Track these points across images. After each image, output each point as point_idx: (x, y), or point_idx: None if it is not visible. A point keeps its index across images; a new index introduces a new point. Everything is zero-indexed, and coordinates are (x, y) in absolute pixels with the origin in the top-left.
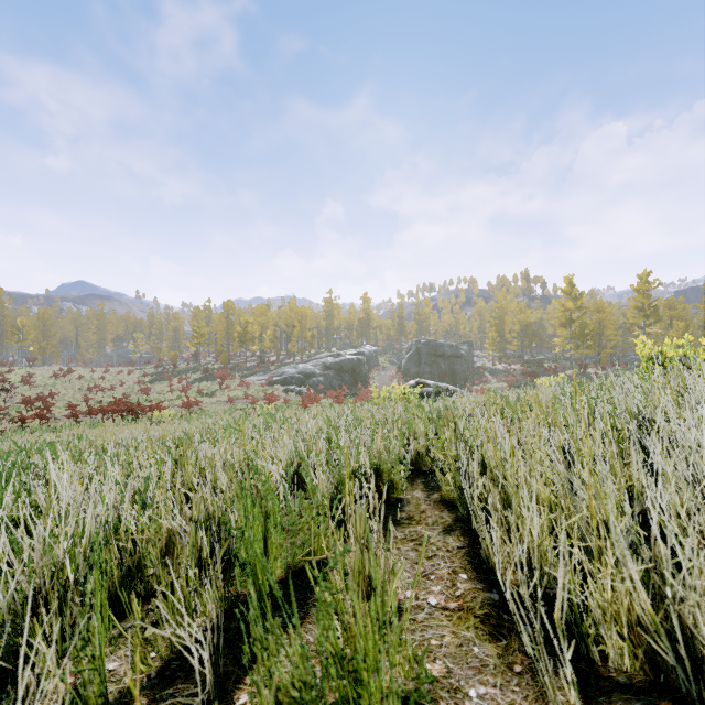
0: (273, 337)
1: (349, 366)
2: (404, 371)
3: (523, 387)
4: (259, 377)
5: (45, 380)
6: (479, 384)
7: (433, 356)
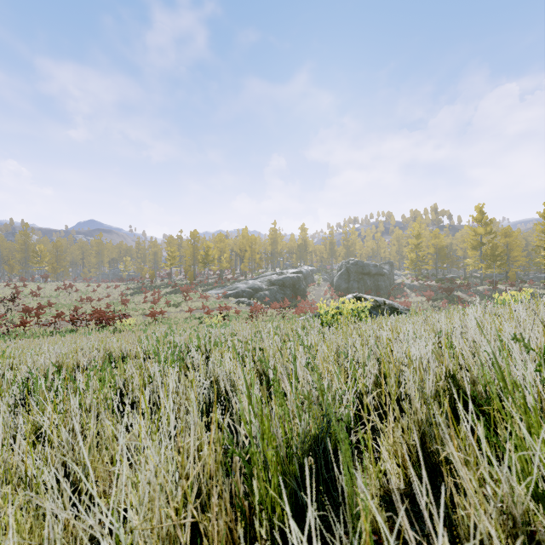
0: (229, 259)
1: (290, 282)
2: (336, 287)
3: (440, 300)
4: (217, 291)
5: (51, 292)
6: (400, 298)
7: (360, 274)
